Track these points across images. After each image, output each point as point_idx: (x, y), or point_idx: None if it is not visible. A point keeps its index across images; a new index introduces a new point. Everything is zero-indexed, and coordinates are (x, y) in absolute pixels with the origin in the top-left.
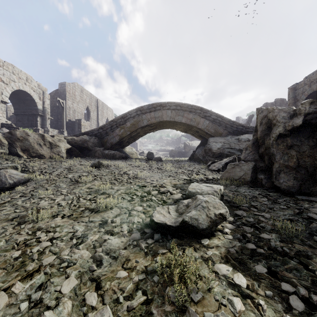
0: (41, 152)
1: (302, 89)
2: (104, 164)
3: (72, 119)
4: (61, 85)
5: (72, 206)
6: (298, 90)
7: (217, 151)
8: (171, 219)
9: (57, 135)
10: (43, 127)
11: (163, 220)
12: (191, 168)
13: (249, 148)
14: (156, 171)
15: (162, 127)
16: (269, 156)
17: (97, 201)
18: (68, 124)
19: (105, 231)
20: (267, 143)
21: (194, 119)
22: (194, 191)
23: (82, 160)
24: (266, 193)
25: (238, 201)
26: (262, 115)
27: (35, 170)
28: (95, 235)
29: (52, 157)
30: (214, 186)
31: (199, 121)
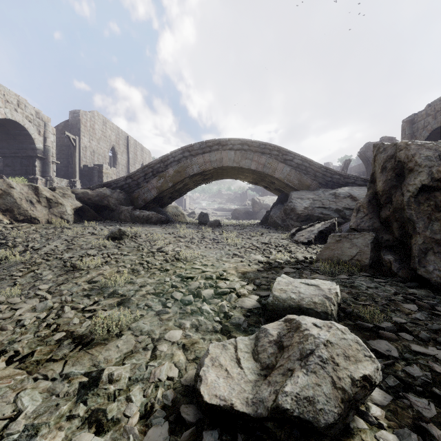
0: (32, 213)
1: (424, 122)
2: (129, 234)
3: (89, 164)
4: (72, 115)
5: (43, 328)
6: (418, 123)
7: (304, 212)
8: (245, 388)
9: (61, 188)
10: (44, 175)
11: (225, 396)
12: (266, 238)
13: (364, 209)
14: (211, 245)
15: (221, 175)
16: (402, 223)
17: (96, 313)
18: (83, 171)
19: (87, 412)
20: (397, 201)
21: (269, 164)
22: (286, 296)
23: (98, 225)
24: (406, 290)
25: (368, 314)
26: (385, 155)
27: (18, 242)
28: (57, 432)
29: (50, 222)
30: (321, 284)
31: (276, 167)
